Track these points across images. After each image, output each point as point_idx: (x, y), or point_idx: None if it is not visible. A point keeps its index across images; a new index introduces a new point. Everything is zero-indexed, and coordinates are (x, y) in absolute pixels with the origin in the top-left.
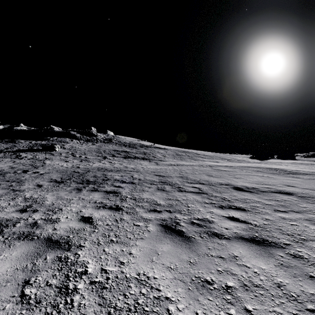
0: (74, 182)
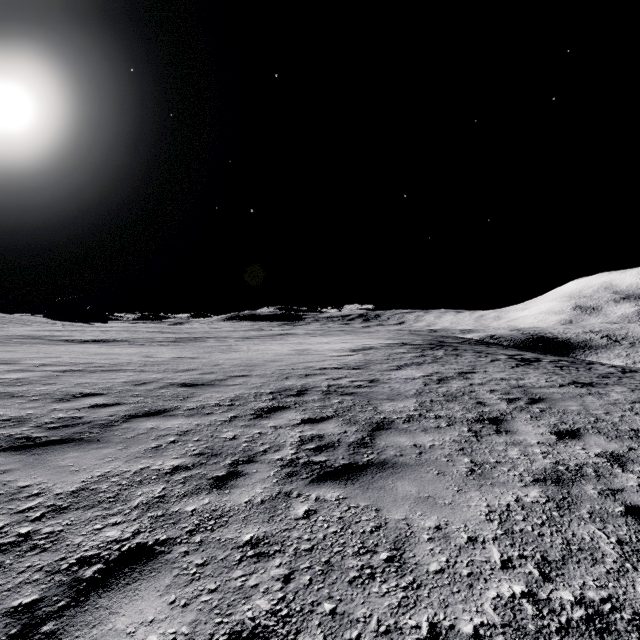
0: (90, 342)
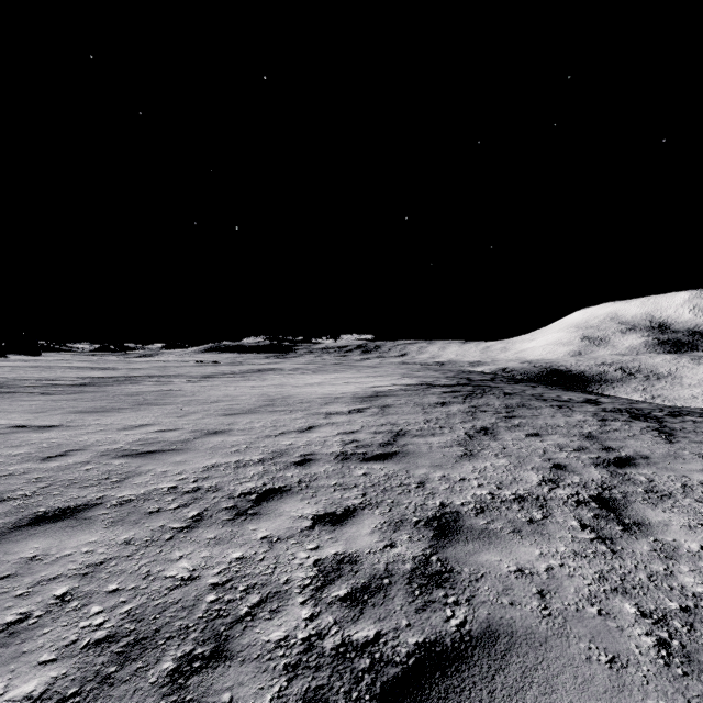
0: None
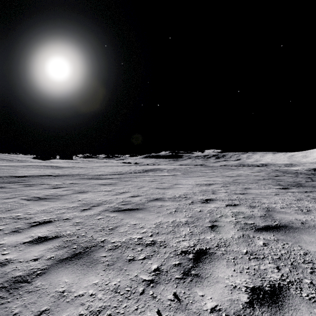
0: None
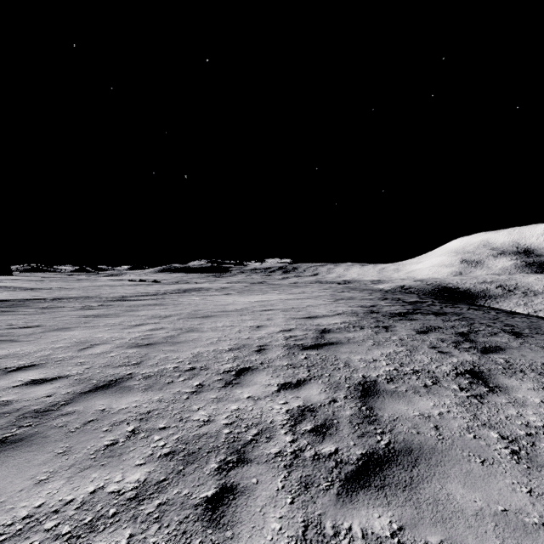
0: None
